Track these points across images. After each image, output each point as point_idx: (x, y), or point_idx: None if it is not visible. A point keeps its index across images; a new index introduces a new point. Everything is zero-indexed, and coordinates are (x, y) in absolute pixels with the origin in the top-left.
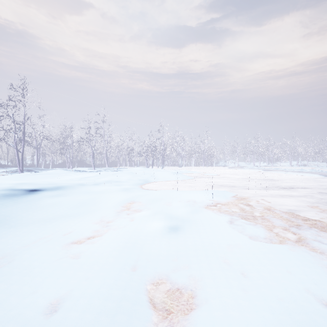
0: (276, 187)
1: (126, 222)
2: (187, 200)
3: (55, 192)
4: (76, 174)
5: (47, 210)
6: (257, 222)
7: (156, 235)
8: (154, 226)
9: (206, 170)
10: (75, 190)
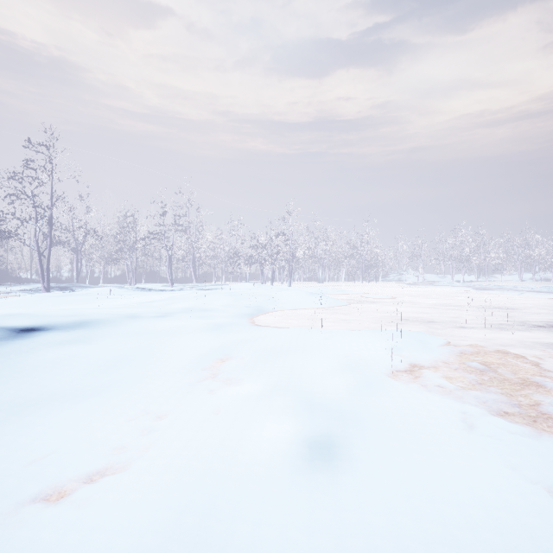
0: (519, 324)
1: (200, 420)
2: (344, 355)
3: (70, 335)
4: (134, 296)
5: (34, 379)
6: (535, 427)
7: (272, 477)
8: (269, 440)
9: (368, 288)
10: (113, 329)
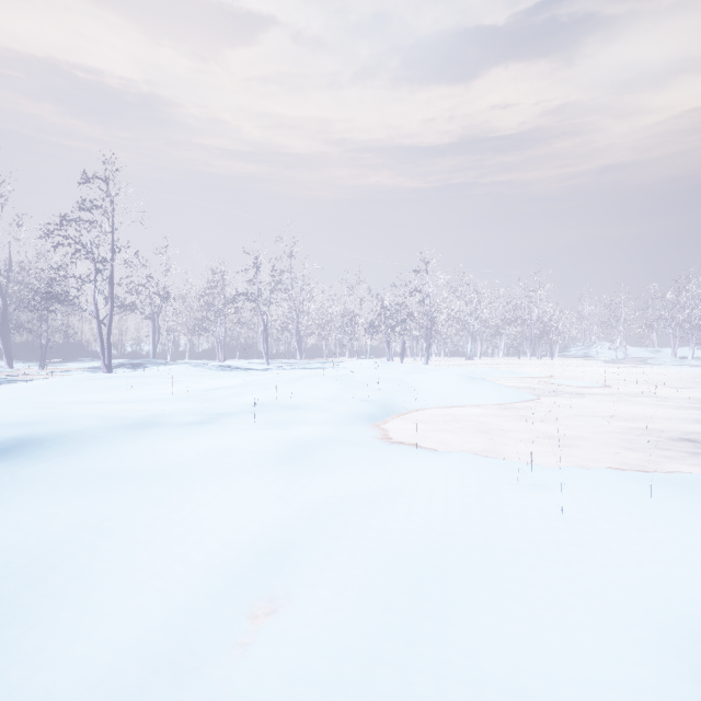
0: None
1: None
2: (666, 611)
3: None
4: (200, 380)
5: None
6: None
7: None
8: None
9: (546, 368)
10: (67, 466)
